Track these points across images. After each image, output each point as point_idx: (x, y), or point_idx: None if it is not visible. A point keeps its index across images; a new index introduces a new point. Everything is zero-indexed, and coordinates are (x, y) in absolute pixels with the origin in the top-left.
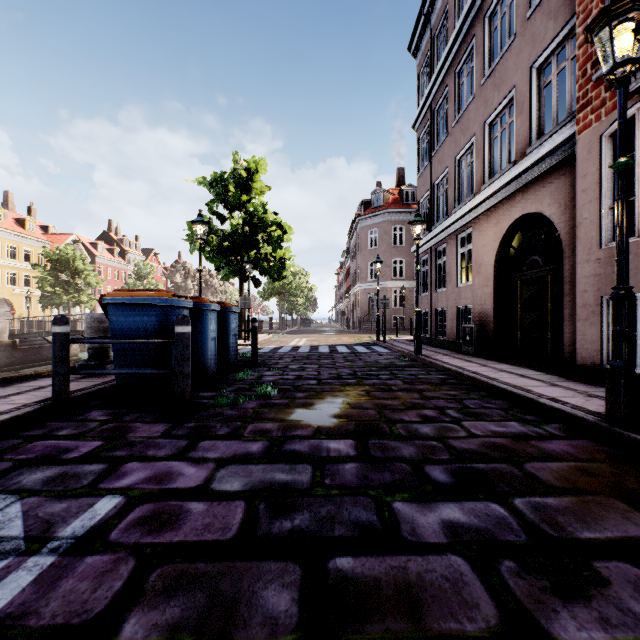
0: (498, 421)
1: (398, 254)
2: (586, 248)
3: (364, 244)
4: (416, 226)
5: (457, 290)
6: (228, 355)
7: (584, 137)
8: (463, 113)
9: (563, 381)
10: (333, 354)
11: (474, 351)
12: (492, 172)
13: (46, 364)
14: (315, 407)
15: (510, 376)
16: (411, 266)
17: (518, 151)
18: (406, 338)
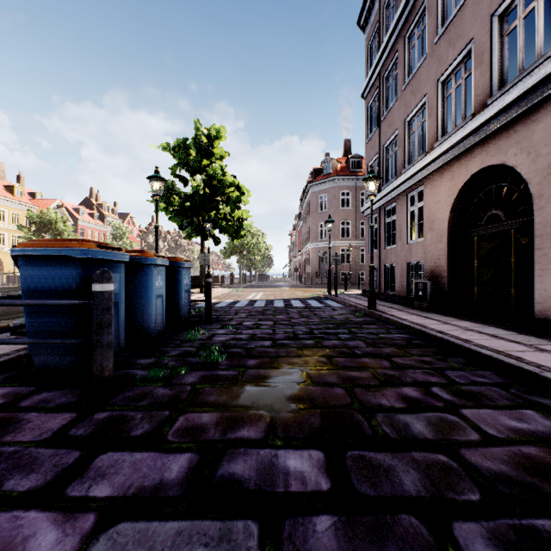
0: (508, 408)
1: (345, 216)
2: None
3: (315, 207)
4: (370, 182)
5: (407, 247)
6: (179, 312)
7: None
8: (414, 75)
9: (546, 344)
10: (288, 309)
11: (427, 306)
12: (445, 129)
13: None
14: (268, 382)
15: (482, 337)
16: (357, 227)
17: (477, 104)
18: (355, 292)
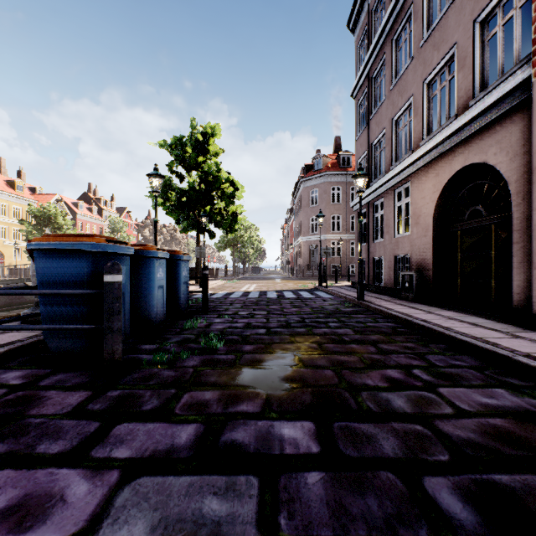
0: (480, 387)
1: (336, 211)
2: None
3: (306, 202)
4: (359, 179)
5: (395, 240)
6: (178, 302)
7: None
8: (401, 76)
9: (522, 331)
10: (280, 299)
11: (413, 297)
12: (430, 128)
13: (29, 306)
14: (264, 365)
15: (463, 325)
16: (347, 221)
17: (459, 105)
18: (345, 284)
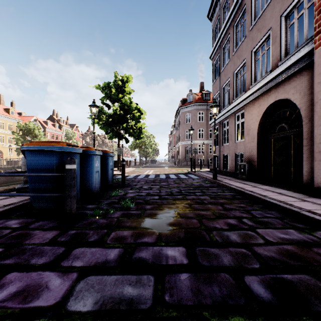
0: (280, 229)
1: (201, 126)
2: (320, 117)
3: (183, 121)
4: (214, 108)
5: (235, 144)
6: (107, 180)
7: (319, 50)
8: (239, 47)
9: (307, 197)
10: (167, 179)
11: (246, 178)
12: (256, 78)
13: (18, 183)
14: (157, 216)
15: (273, 194)
16: (207, 132)
17: (273, 65)
18: (206, 170)
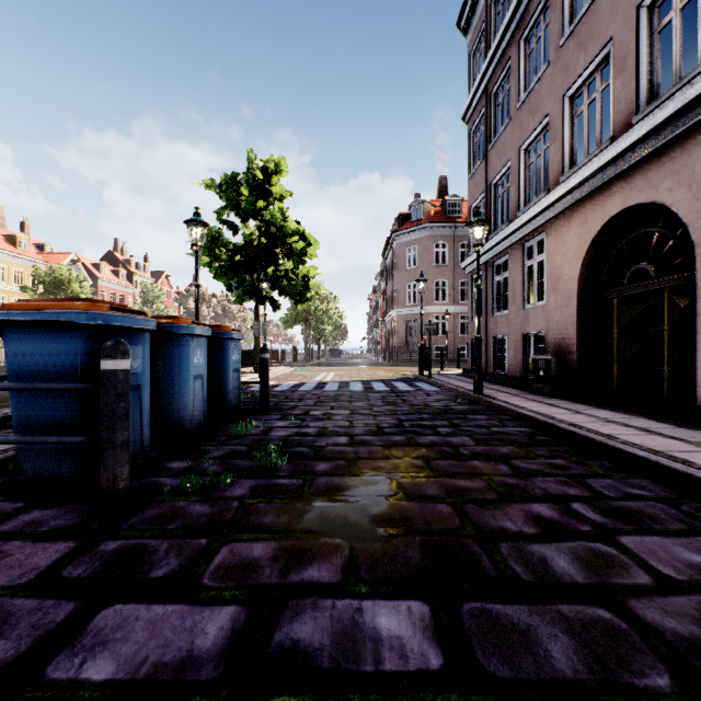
0: (683, 535)
1: (441, 275)
2: None
3: (401, 263)
4: (477, 228)
5: (523, 313)
6: (226, 398)
7: None
8: (532, 89)
9: None
10: (368, 393)
11: (551, 390)
12: (574, 158)
13: None
14: (346, 495)
15: (630, 431)
16: (455, 288)
17: (617, 124)
18: (454, 372)
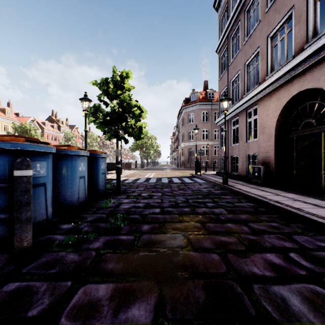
0: None
1: (205, 127)
2: None
3: (186, 121)
4: (224, 102)
5: (246, 144)
6: (98, 187)
7: None
8: (251, 34)
9: None
10: (170, 184)
11: (261, 182)
12: (273, 68)
13: None
14: (158, 247)
15: (308, 206)
16: (212, 133)
17: (296, 49)
18: (211, 173)
